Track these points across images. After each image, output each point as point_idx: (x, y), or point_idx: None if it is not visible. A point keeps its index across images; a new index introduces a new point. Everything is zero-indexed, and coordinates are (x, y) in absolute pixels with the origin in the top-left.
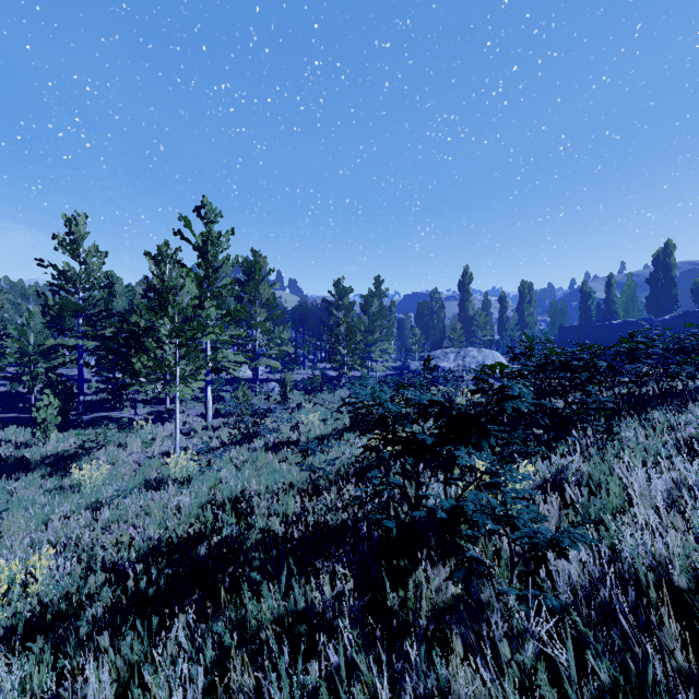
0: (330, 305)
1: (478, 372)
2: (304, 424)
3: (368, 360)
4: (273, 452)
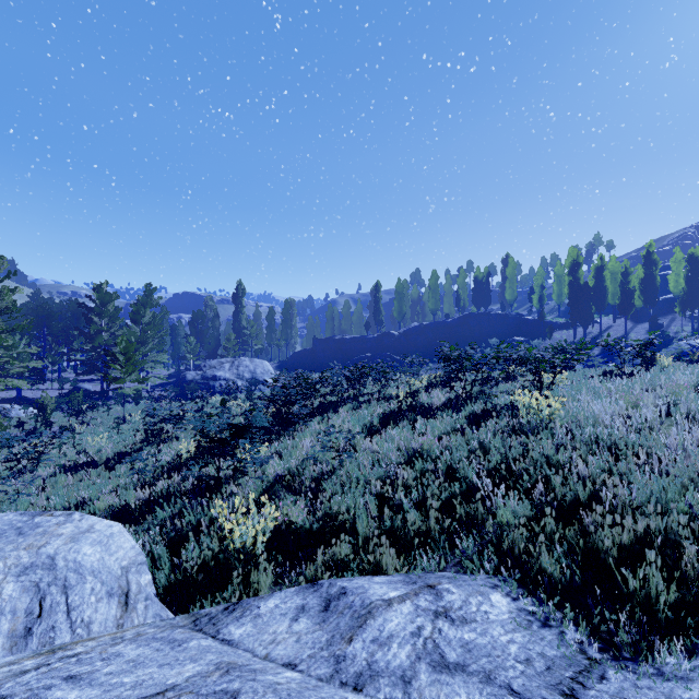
0: (89, 311)
1: (251, 380)
2: (87, 446)
3: (140, 372)
4: (73, 474)
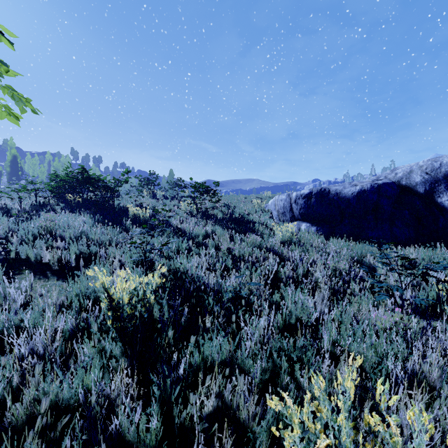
0: None
1: None
2: None
3: None
4: None
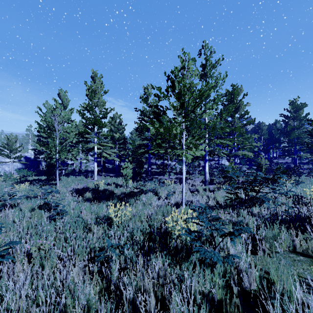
0: (286, 117)
1: None
2: (300, 199)
3: None
4: (299, 236)
